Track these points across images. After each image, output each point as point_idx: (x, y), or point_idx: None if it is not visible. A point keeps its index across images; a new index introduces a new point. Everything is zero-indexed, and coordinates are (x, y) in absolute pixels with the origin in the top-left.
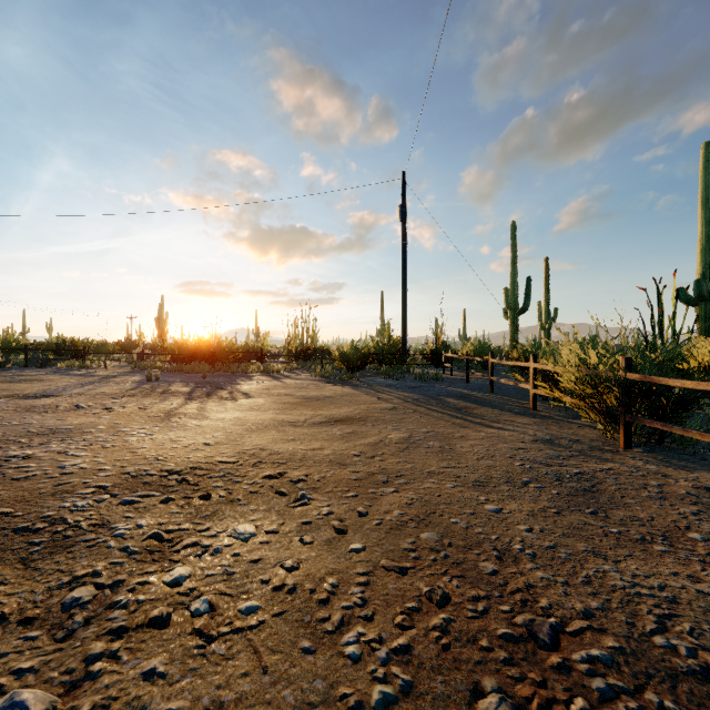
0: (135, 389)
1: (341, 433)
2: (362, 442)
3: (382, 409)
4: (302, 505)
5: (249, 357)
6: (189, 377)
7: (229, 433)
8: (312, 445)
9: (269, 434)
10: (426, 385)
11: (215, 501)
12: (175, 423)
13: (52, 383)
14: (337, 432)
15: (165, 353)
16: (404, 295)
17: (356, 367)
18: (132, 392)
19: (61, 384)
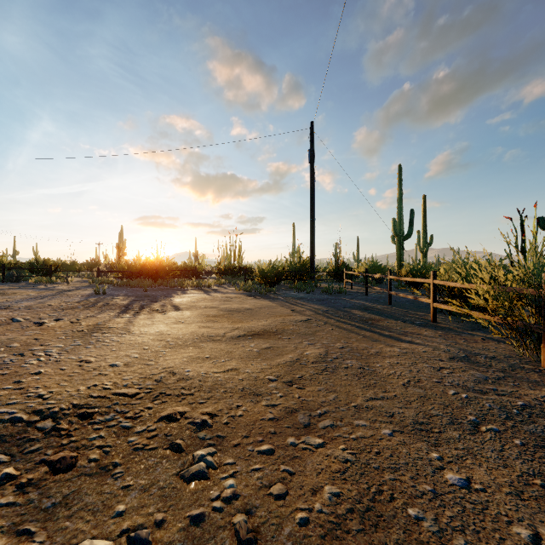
0: (80, 302)
1: (257, 349)
2: (278, 360)
3: (296, 322)
4: (197, 477)
5: (187, 274)
6: (132, 291)
7: (144, 350)
8: (226, 366)
9: (185, 351)
10: (332, 298)
11: (79, 471)
12: (95, 339)
13: (13, 296)
14: (254, 348)
15: (117, 271)
16: (312, 223)
17: (273, 282)
18: (76, 304)
19: (19, 297)
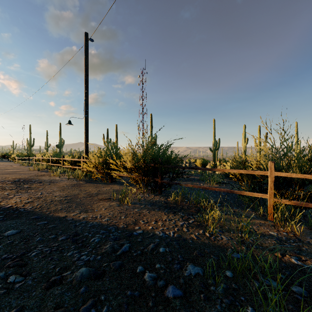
0: None
1: None
2: None
3: None
4: None
5: None
6: None
7: None
8: None
9: None
10: None
11: None
12: None
13: None
14: None
15: None
16: None
17: None
18: None
19: None
